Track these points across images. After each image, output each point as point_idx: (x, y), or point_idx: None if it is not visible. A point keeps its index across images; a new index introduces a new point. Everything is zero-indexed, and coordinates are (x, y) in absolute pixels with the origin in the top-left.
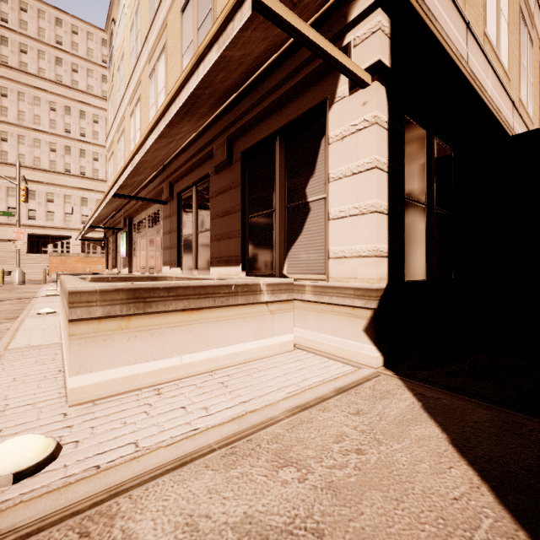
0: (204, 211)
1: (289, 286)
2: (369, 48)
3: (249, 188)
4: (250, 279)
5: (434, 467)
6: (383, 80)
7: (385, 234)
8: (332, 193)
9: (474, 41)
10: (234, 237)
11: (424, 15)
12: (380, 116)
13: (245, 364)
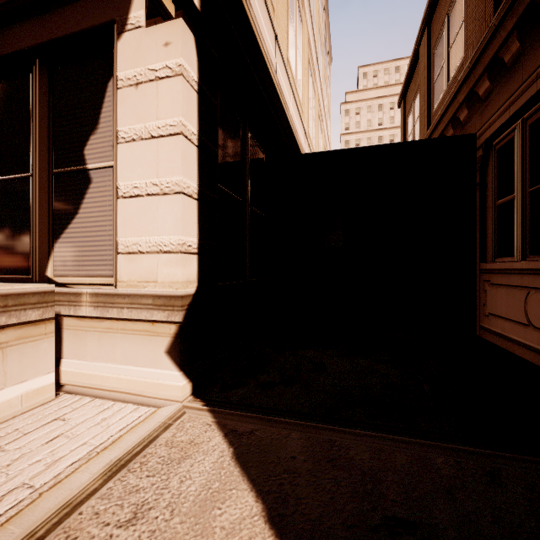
0: None
1: (47, 296)
2: None
3: None
4: None
5: None
6: (191, 24)
7: (194, 224)
8: (122, 160)
9: (281, 57)
10: None
11: None
12: (187, 68)
13: None
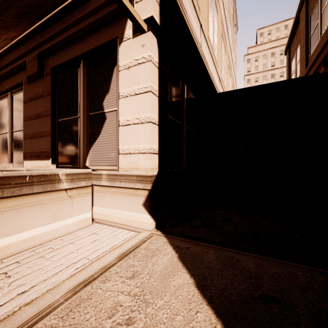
0: (19, 113)
1: (88, 175)
2: (145, 6)
3: (58, 98)
4: (47, 170)
5: (186, 317)
6: (155, 33)
7: (156, 138)
8: (121, 107)
9: (204, 37)
10: (45, 136)
11: (180, 5)
12: (153, 56)
13: (42, 246)
